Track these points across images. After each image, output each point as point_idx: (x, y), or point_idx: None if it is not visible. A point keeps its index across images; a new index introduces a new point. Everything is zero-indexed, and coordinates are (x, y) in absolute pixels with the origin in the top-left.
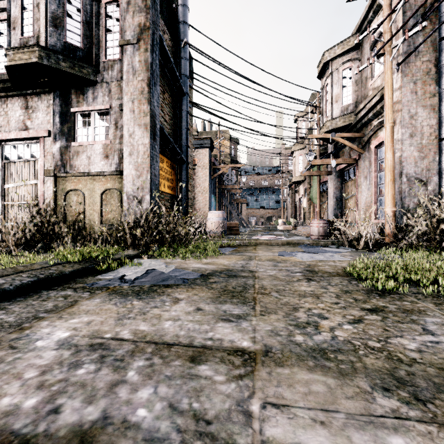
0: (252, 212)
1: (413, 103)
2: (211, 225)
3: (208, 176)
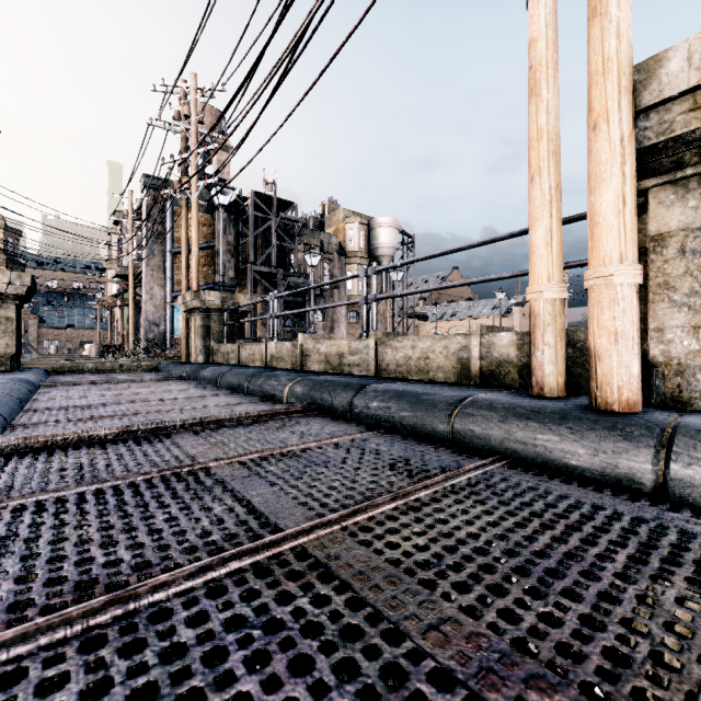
0: (50, 333)
1: (152, 281)
2: None
3: None
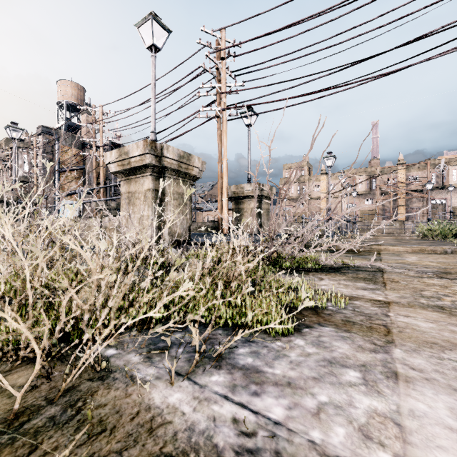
0: None
1: (47, 187)
2: None
3: None
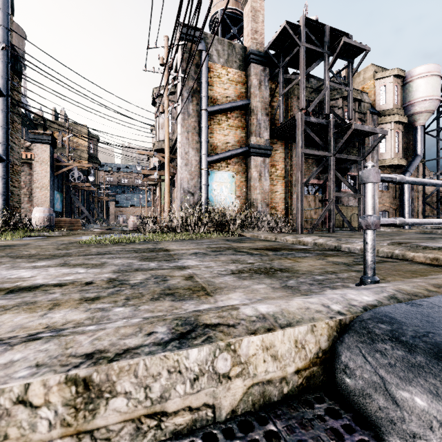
0: (121, 210)
1: (187, 145)
2: (36, 220)
3: (49, 172)
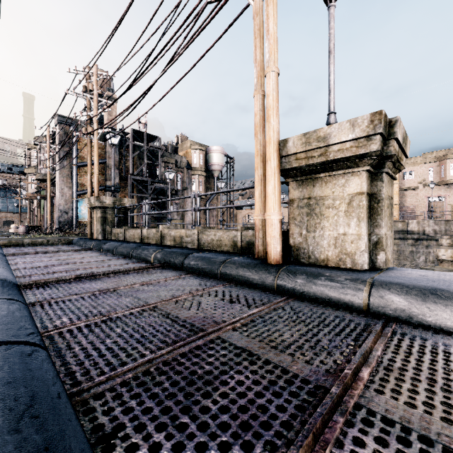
0: None
1: (63, 184)
2: None
3: None
